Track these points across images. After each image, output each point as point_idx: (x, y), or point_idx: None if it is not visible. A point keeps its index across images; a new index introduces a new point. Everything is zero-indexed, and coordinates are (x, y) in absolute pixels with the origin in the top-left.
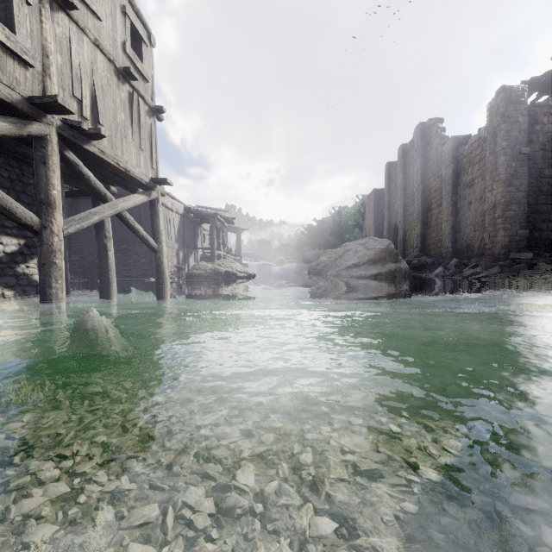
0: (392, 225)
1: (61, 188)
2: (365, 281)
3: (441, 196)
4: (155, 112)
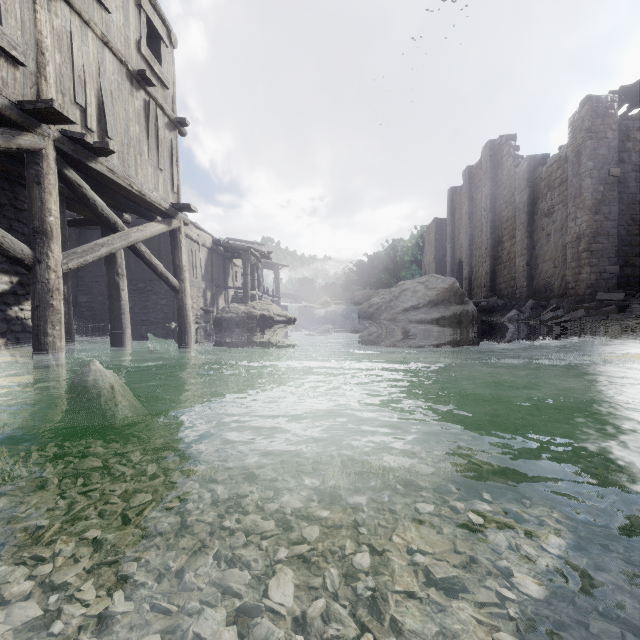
0: (456, 261)
1: (63, 215)
2: (425, 326)
3: (514, 226)
4: (177, 125)
